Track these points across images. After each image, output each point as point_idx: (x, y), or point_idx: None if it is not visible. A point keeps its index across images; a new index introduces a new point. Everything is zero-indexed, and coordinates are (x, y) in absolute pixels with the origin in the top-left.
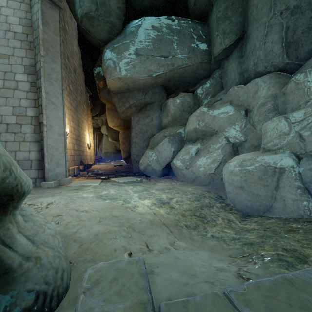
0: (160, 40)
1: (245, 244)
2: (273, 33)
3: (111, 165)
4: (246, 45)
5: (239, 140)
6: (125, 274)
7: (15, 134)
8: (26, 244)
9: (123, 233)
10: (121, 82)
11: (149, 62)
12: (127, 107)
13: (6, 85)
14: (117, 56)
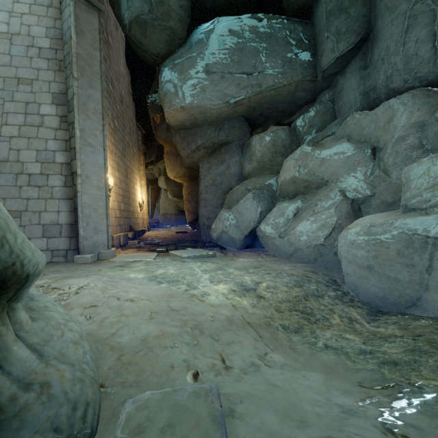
0: (241, 49)
1: (384, 363)
2: (419, 28)
3: (171, 232)
4: (374, 50)
5: (362, 194)
6: (186, 417)
7: (39, 188)
8: (27, 361)
9: (186, 337)
10: (184, 114)
11: (225, 83)
12: (193, 148)
13: (28, 121)
14: (180, 76)
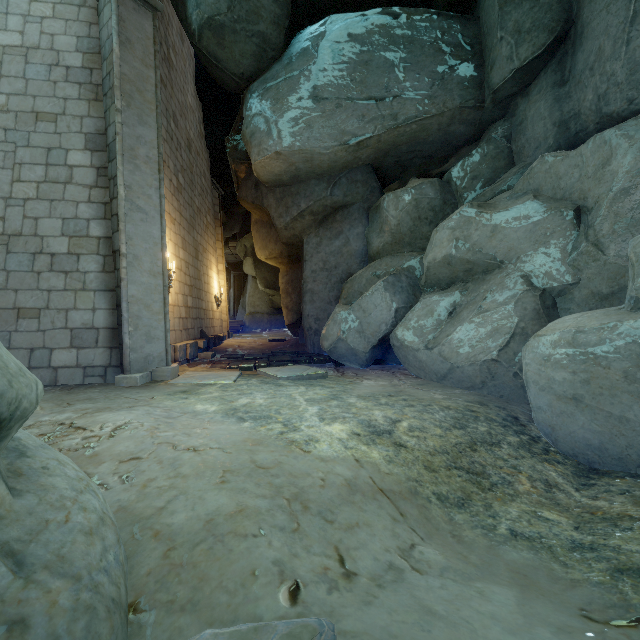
0: (367, 63)
1: (621, 571)
2: None
3: (262, 339)
4: (576, 54)
5: (558, 281)
6: None
7: (66, 275)
8: None
9: (279, 517)
10: (281, 162)
11: (342, 114)
12: (295, 215)
13: (51, 176)
14: (274, 106)
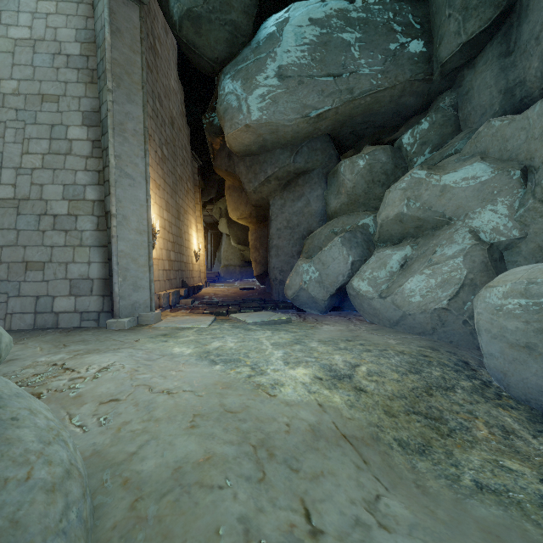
0: (326, 43)
1: None
2: None
3: (234, 288)
4: (522, 26)
5: (505, 236)
6: None
7: (66, 233)
8: None
9: (245, 465)
10: (250, 134)
11: (303, 90)
12: (262, 180)
13: (54, 148)
14: (244, 85)
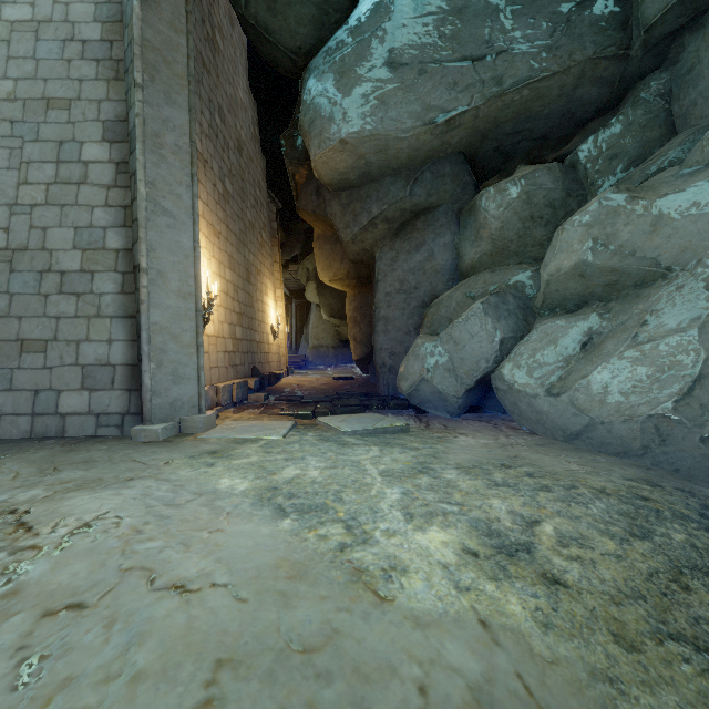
0: (460, 11)
1: None
2: None
3: (326, 377)
4: None
5: None
6: None
7: (78, 297)
8: None
9: None
10: (347, 155)
11: (426, 83)
12: (364, 224)
13: (62, 175)
14: (338, 82)
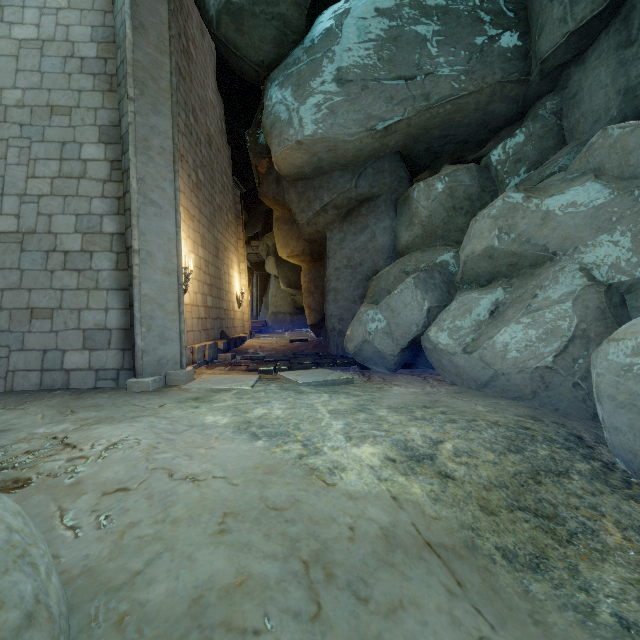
0: (395, 39)
1: None
2: None
3: (284, 340)
4: None
5: (628, 274)
6: None
7: (79, 273)
8: None
9: (293, 593)
10: (303, 153)
11: (368, 97)
12: (317, 209)
13: (65, 171)
14: (295, 92)
